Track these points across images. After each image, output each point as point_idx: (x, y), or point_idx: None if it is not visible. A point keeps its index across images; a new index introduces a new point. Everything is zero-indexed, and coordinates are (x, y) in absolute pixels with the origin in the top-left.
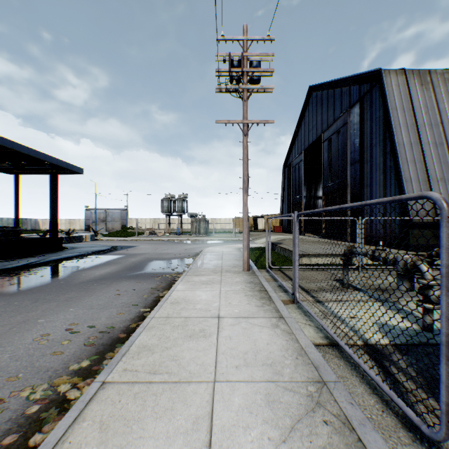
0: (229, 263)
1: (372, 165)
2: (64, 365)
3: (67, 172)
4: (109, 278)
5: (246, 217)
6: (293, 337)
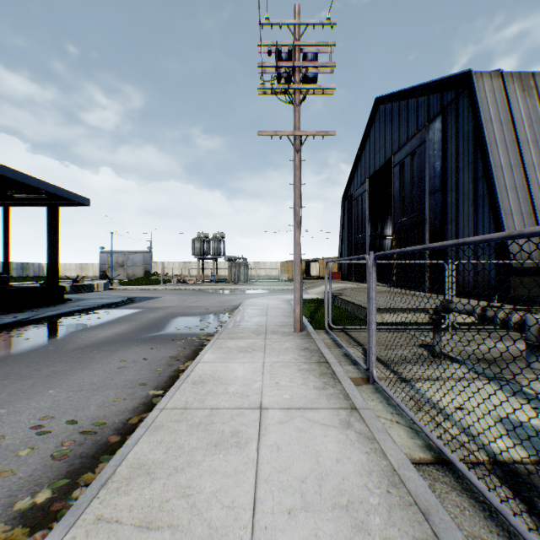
0: (275, 320)
1: (458, 194)
2: (8, 500)
3: (70, 203)
4: (115, 341)
5: (299, 260)
6: (376, 447)
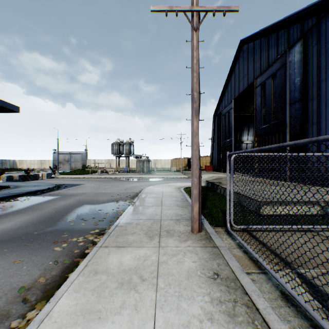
0: (170, 212)
1: (320, 101)
2: None
3: (2, 110)
4: None
5: (197, 152)
6: None
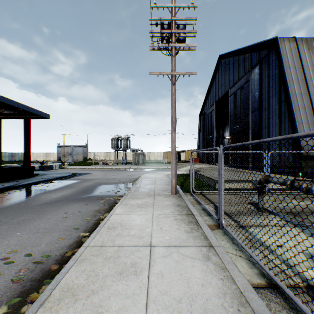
0: (160, 187)
1: (269, 111)
2: None
3: (37, 117)
4: (62, 200)
5: (174, 150)
6: (228, 275)
